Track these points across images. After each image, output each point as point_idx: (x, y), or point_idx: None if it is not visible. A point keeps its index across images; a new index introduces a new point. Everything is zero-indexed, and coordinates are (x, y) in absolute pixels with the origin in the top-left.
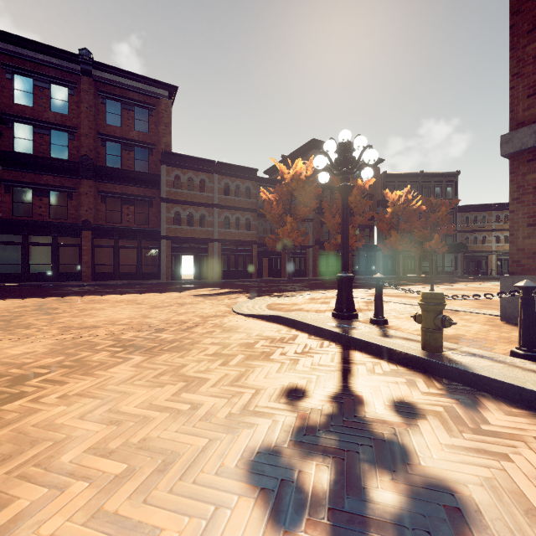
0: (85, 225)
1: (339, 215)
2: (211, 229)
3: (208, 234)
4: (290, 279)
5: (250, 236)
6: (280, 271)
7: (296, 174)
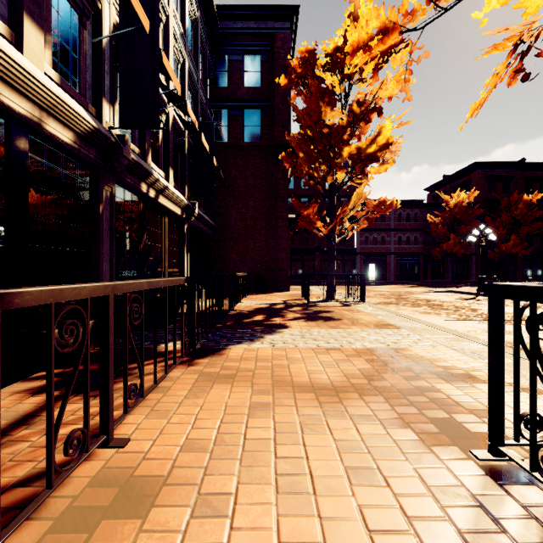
0: (317, 249)
1: (503, 227)
2: (389, 246)
3: (387, 249)
4: (453, 281)
5: (418, 249)
6: (443, 275)
7: (458, 203)
